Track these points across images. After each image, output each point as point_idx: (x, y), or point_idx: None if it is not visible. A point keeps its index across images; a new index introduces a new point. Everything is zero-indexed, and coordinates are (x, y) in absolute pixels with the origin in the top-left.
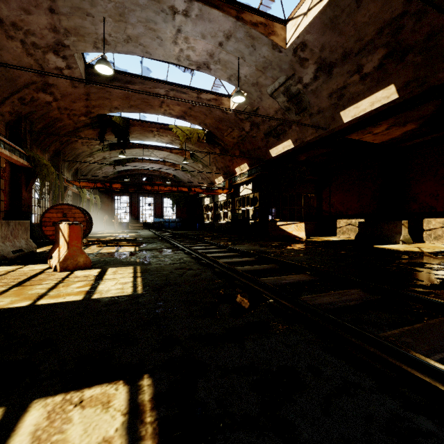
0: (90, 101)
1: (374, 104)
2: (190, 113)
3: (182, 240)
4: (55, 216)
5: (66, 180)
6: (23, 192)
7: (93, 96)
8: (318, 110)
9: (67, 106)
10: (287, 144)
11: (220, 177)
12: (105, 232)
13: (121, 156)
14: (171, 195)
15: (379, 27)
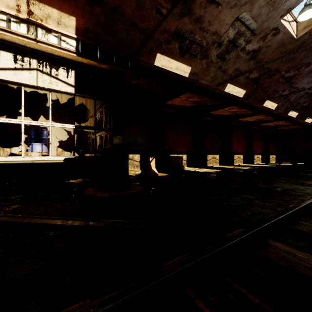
0: None
1: (237, 93)
2: None
3: None
4: None
5: None
6: None
7: None
8: (225, 69)
9: None
10: (184, 69)
11: None
12: None
13: None
14: None
15: (268, 66)
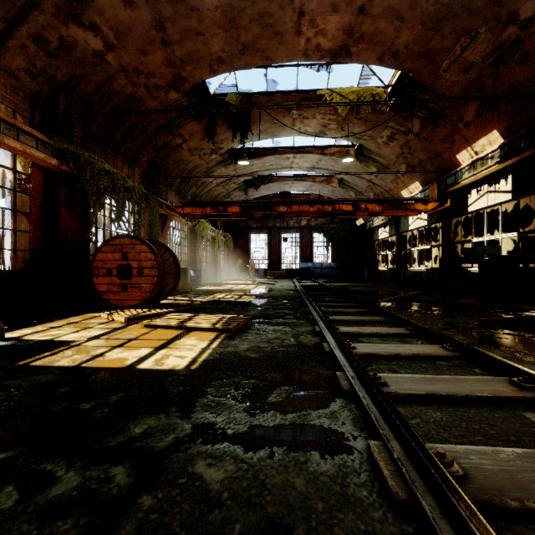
0: (171, 48)
1: None
2: (360, 29)
3: (344, 311)
4: (111, 257)
5: (167, 205)
6: (62, 217)
7: (172, 32)
8: None
9: (137, 65)
10: None
11: (413, 184)
12: (231, 282)
13: (241, 163)
14: (323, 228)
15: None
